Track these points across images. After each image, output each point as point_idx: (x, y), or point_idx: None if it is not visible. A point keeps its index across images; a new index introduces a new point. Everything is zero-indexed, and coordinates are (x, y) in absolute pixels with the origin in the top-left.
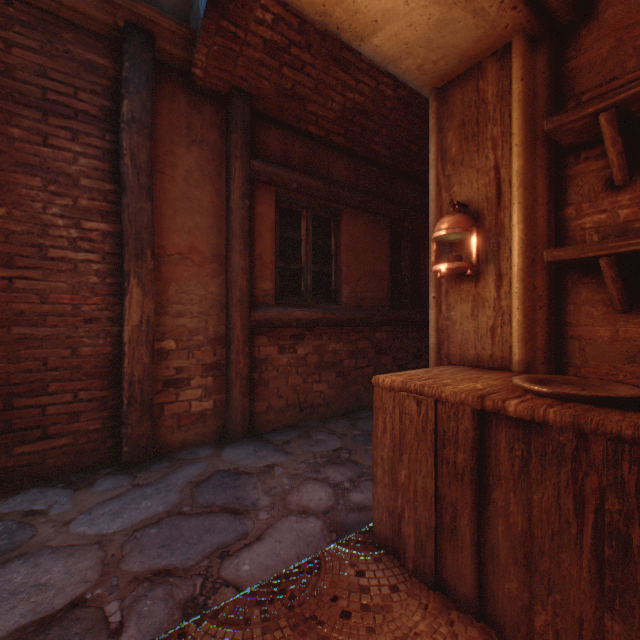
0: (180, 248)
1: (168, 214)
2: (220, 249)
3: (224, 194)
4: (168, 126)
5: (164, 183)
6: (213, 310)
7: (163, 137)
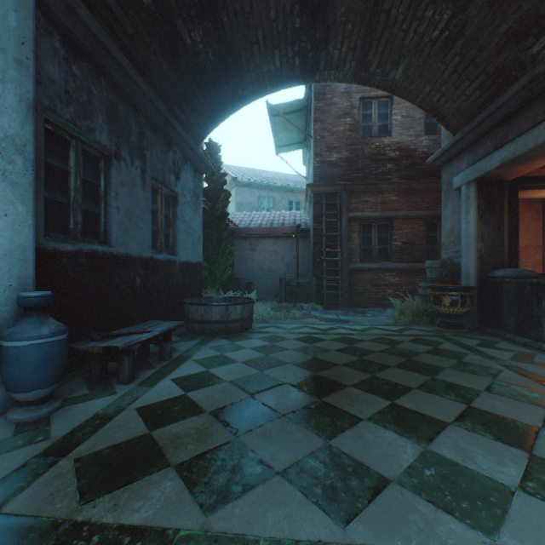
0: (524, 245)
1: (520, 235)
2: (538, 243)
3: (540, 224)
4: (520, 207)
5: (519, 225)
6: (535, 265)
7: (519, 211)
